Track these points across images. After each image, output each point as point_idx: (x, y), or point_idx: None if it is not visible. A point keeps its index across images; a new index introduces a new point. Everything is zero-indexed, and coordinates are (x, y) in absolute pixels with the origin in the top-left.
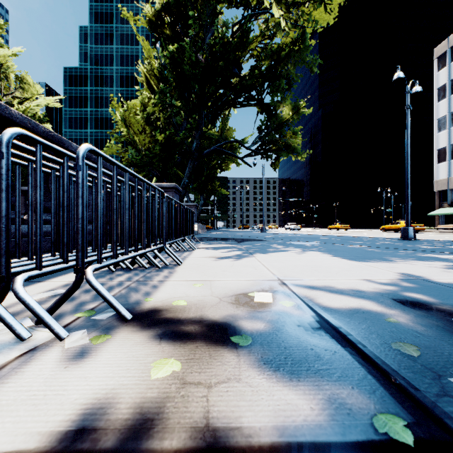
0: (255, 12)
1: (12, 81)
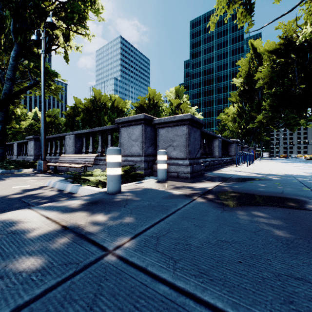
0: None
1: None
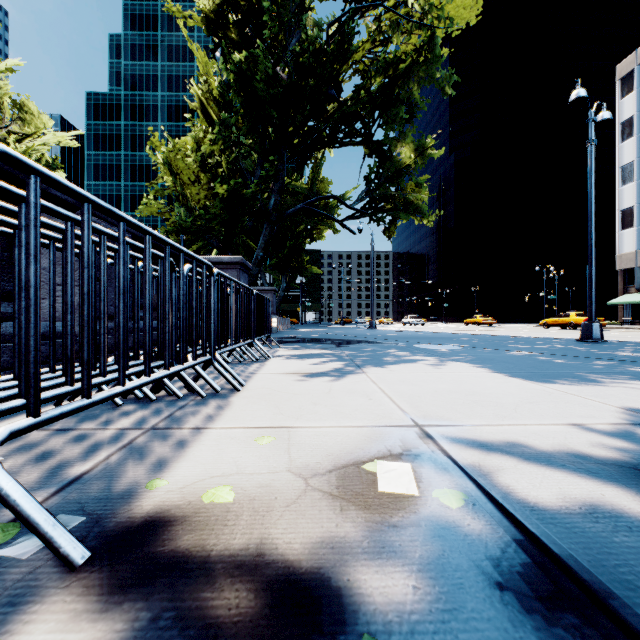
0: (361, 5)
1: (7, 109)
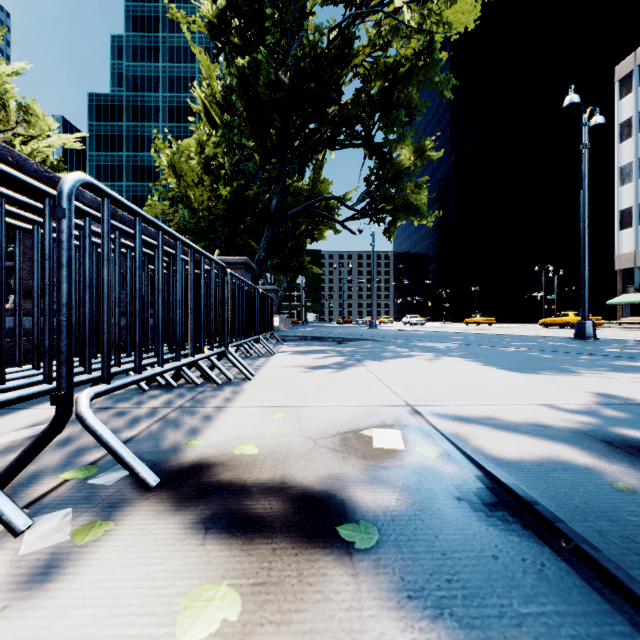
0: (361, 10)
1: (12, 112)
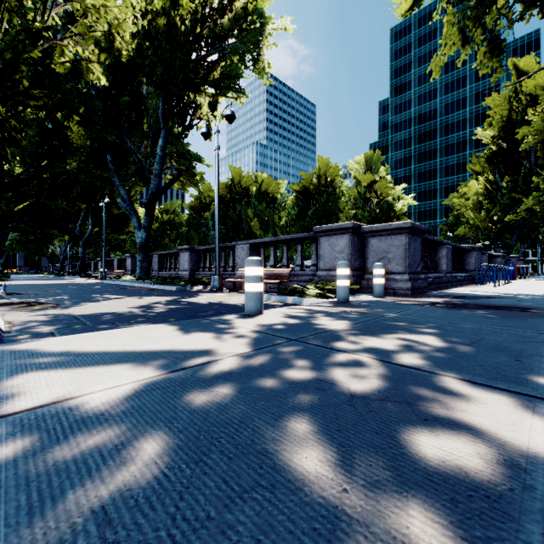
0: None
1: None
